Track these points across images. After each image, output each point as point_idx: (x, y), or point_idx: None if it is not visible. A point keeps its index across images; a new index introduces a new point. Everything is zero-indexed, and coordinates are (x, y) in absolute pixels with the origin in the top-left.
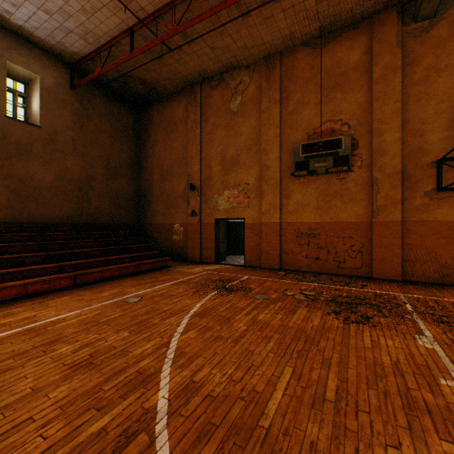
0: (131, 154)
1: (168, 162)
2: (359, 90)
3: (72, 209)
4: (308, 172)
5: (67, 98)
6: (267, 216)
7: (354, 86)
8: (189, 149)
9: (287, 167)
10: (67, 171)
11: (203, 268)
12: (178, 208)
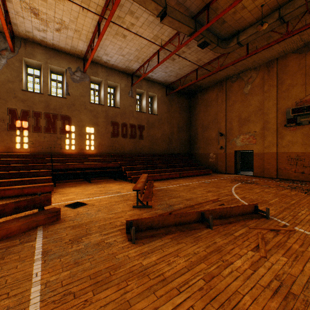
0: (187, 119)
1: (206, 122)
2: None
3: (166, 147)
4: (295, 124)
5: (165, 100)
6: (267, 149)
7: None
8: (219, 115)
9: (281, 121)
10: (165, 131)
11: (228, 175)
12: (212, 145)
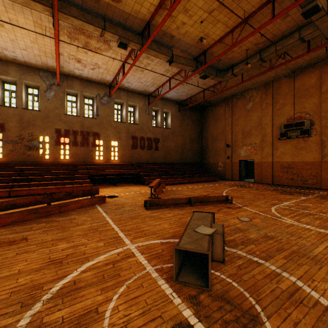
0: (198, 132)
1: (215, 134)
2: (314, 97)
3: (179, 157)
4: (286, 137)
5: (177, 115)
6: (265, 159)
7: (312, 95)
8: (226, 128)
9: (276, 135)
10: (177, 143)
11: (232, 182)
12: (220, 155)
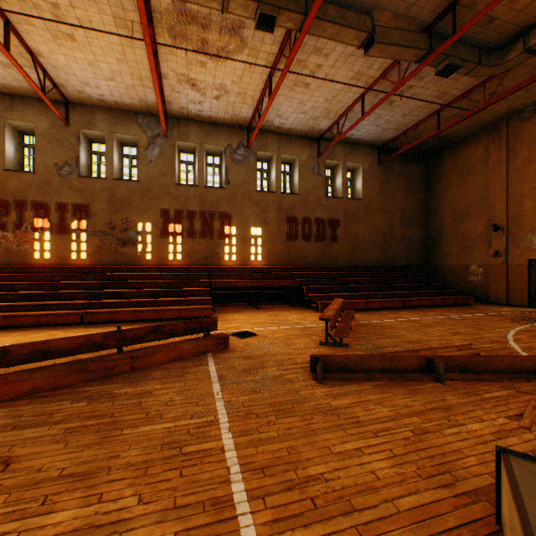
0: (420, 203)
1: (462, 205)
2: None
3: (379, 255)
4: None
5: (376, 172)
6: None
7: None
8: (490, 189)
9: None
10: (376, 226)
11: (511, 309)
12: (475, 249)
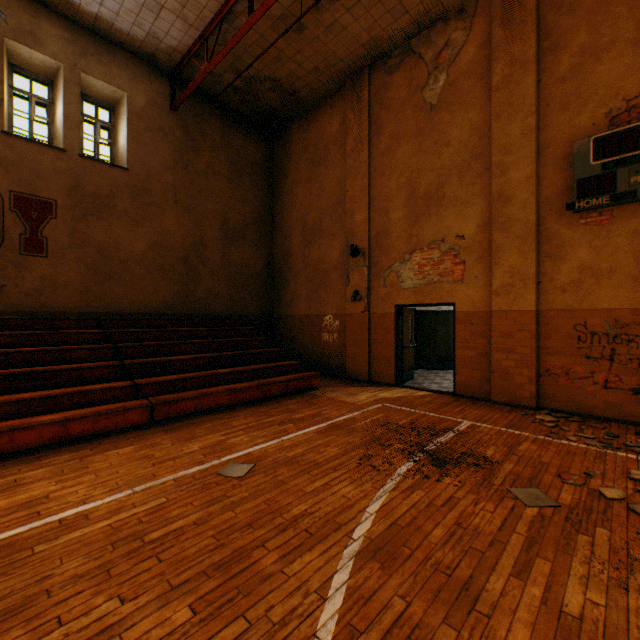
0: (259, 207)
1: (314, 214)
2: None
3: (173, 293)
4: (611, 197)
5: (166, 124)
6: (504, 298)
7: None
8: (349, 186)
9: (554, 193)
10: (166, 235)
11: (374, 395)
12: (330, 288)
